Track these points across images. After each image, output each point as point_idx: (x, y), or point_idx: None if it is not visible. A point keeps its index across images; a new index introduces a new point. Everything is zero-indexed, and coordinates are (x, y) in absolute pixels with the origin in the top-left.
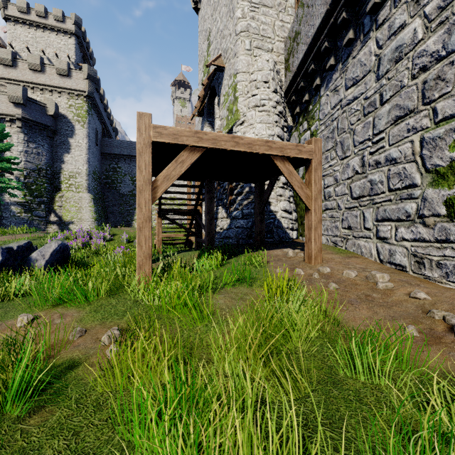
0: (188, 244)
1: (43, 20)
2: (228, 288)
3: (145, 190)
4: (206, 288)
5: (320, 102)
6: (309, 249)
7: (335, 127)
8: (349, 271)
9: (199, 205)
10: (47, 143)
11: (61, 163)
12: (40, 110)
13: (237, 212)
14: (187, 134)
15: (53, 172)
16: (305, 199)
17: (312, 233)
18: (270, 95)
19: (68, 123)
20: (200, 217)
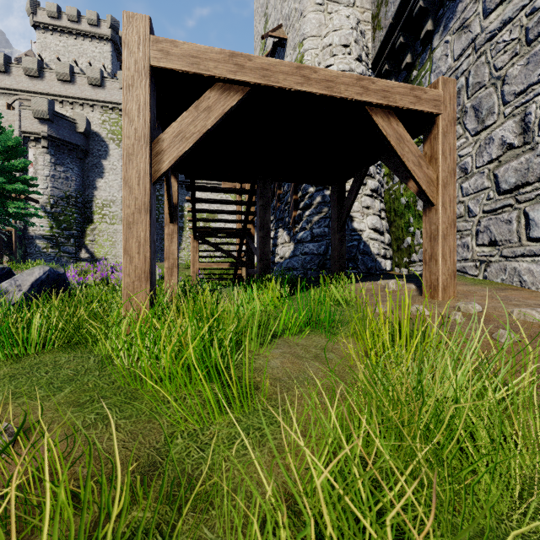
0: (237, 281)
1: (75, 25)
2: (290, 336)
3: (138, 156)
4: (249, 336)
5: (433, 58)
6: (432, 274)
7: (463, 86)
8: (526, 310)
9: (250, 222)
10: (78, 166)
11: (93, 190)
12: (68, 127)
13: (303, 233)
14: (215, 57)
15: (84, 200)
16: (425, 185)
17: (438, 245)
18: (352, 64)
19: (101, 142)
20: (251, 240)
